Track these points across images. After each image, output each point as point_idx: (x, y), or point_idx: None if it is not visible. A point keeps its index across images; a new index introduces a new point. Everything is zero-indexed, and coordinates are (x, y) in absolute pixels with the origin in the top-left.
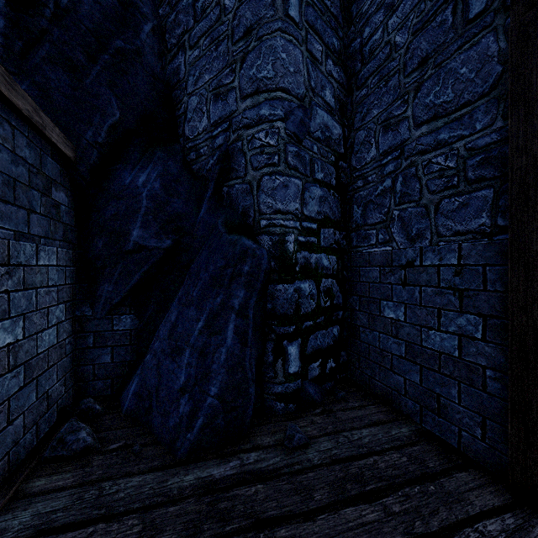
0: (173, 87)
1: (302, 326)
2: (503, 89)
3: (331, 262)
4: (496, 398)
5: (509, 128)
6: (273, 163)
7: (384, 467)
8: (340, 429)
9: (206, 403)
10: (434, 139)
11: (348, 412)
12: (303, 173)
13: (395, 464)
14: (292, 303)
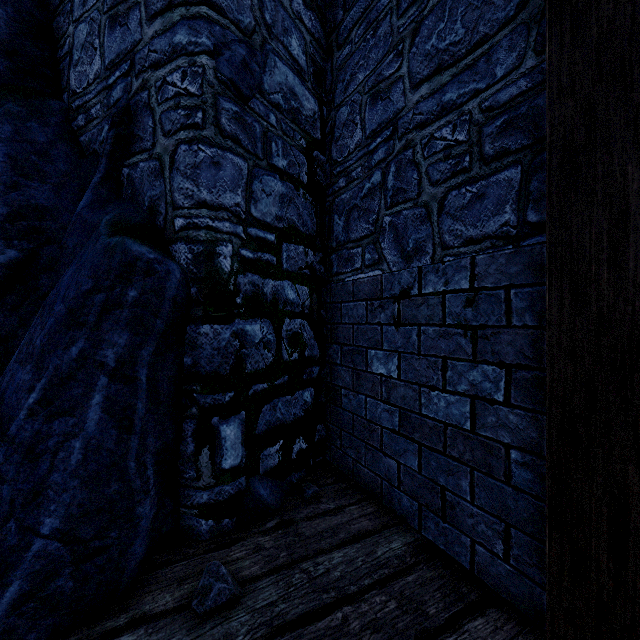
0: (54, 12)
1: (248, 392)
2: (536, 6)
3: (301, 295)
4: (525, 495)
5: (547, 58)
6: (195, 124)
7: (358, 630)
8: (300, 555)
9: (29, 551)
10: (437, 103)
11: (317, 521)
12: (249, 150)
13: (377, 619)
14: (229, 356)
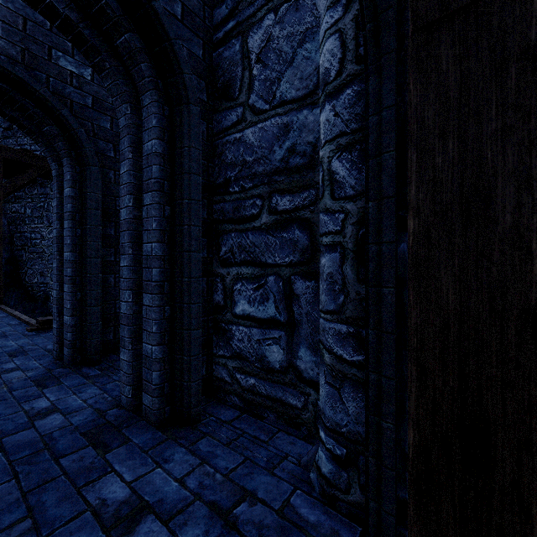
0: (19, 260)
1: None
2: None
3: None
4: None
5: None
6: None
7: None
8: None
9: None
10: None
11: None
12: None
13: None
14: None
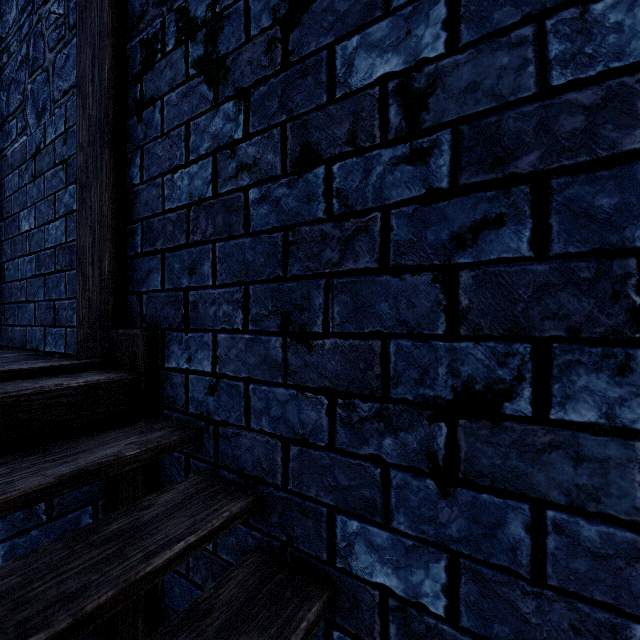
0: None
1: None
2: None
3: None
4: None
5: None
6: None
7: None
8: None
9: None
10: None
11: None
12: None
13: None
14: None
